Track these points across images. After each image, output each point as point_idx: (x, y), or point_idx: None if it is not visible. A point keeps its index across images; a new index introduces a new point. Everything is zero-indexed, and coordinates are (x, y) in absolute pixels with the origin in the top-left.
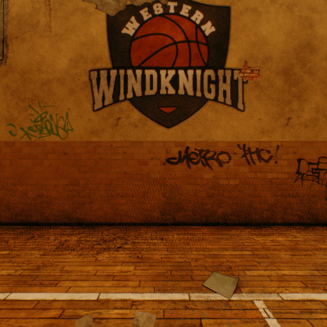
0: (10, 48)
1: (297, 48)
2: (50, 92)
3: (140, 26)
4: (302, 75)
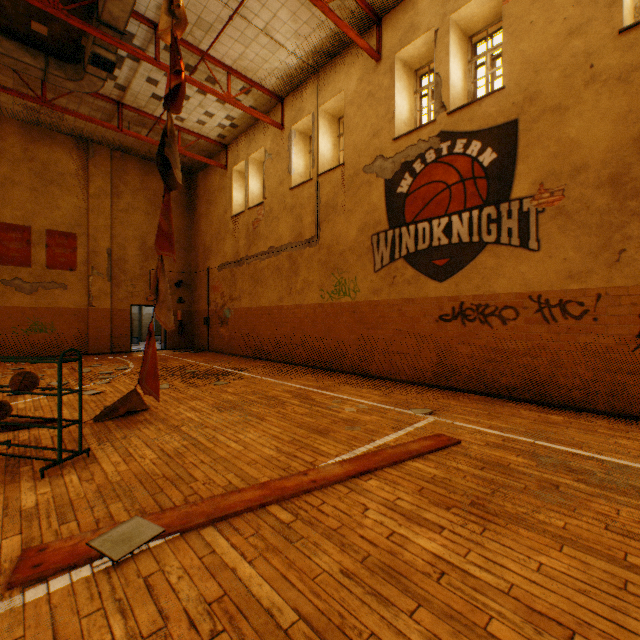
0: (321, 230)
1: (638, 136)
2: (344, 260)
3: (413, 181)
4: None
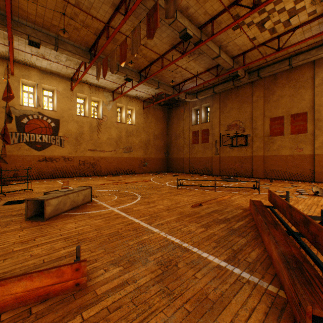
0: None
1: (79, 133)
2: None
3: (29, 121)
4: (81, 139)
